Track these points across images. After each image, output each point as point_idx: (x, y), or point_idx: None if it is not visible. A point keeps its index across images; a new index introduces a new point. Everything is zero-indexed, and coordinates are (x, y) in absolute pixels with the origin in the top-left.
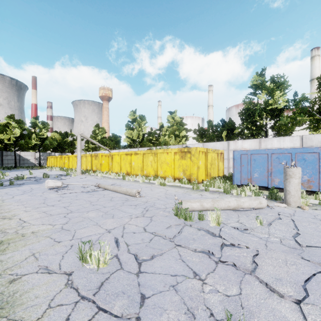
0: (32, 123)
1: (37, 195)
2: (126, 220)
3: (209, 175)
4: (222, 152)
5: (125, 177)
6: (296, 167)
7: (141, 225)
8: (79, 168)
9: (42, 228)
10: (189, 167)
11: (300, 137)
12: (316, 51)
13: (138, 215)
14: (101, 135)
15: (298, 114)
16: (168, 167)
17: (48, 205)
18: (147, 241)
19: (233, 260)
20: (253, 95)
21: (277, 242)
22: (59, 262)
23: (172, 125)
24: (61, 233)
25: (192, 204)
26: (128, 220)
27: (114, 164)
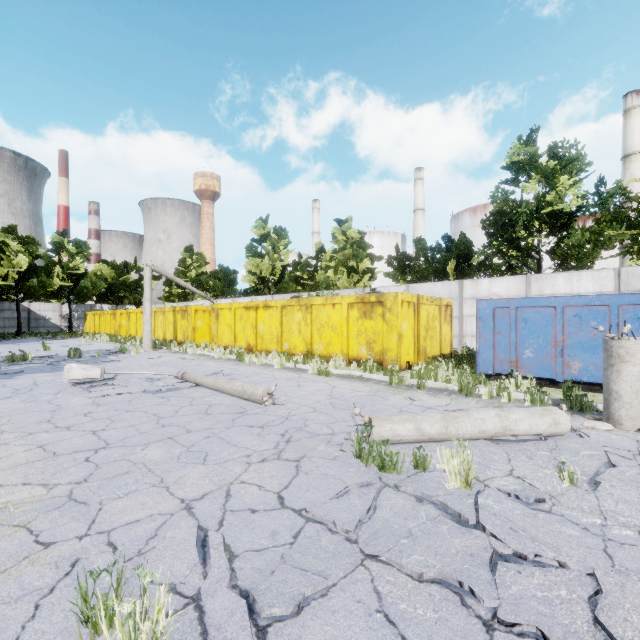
0: (55, 243)
1: (42, 399)
2: (236, 470)
3: (423, 353)
4: (449, 303)
5: (243, 357)
6: (635, 338)
7: (271, 487)
8: (148, 337)
9: (19, 498)
10: (380, 335)
11: (614, 272)
12: (634, 99)
13: (265, 456)
14: (197, 269)
15: (606, 223)
16: (336, 335)
17: (58, 426)
18: (285, 541)
19: (536, 619)
20: (512, 183)
21: (633, 541)
22: (20, 631)
23: (342, 247)
24: (62, 513)
25: (396, 427)
26: (241, 470)
27: (221, 329)
